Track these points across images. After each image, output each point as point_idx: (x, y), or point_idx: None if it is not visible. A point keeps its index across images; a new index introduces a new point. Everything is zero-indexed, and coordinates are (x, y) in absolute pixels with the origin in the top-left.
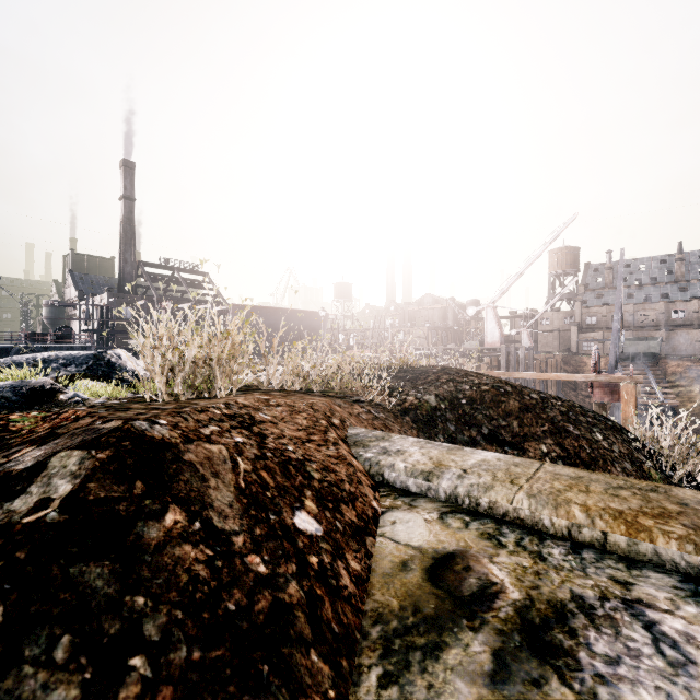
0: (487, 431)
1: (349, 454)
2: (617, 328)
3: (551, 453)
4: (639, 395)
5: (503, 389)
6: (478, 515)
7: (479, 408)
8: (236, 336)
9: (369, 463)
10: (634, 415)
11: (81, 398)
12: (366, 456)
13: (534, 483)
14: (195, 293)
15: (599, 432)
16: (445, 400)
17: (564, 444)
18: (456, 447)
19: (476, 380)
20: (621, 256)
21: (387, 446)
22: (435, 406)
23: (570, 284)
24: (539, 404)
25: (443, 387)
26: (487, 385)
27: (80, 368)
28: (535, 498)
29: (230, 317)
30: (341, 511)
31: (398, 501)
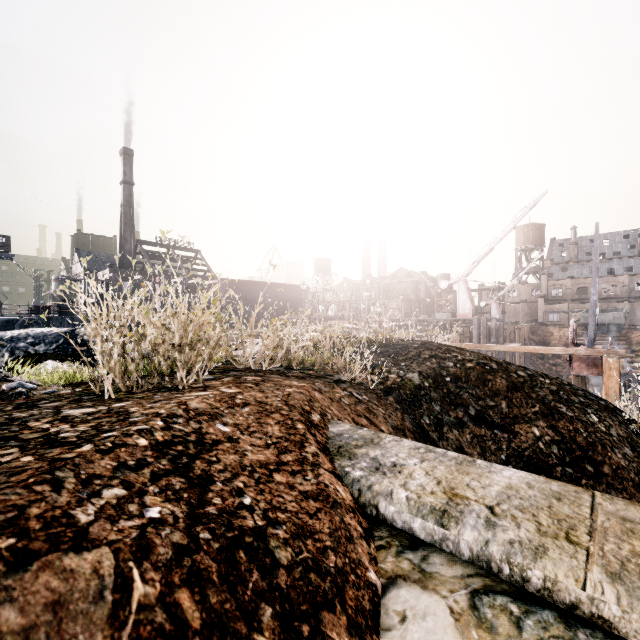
0: (474, 412)
1: (332, 476)
2: (595, 301)
3: (545, 436)
4: (623, 370)
5: (488, 366)
6: (529, 600)
7: (465, 386)
8: (203, 316)
9: (358, 486)
10: (618, 389)
11: (25, 388)
12: (354, 475)
13: (604, 543)
14: (160, 268)
15: (594, 413)
16: (429, 378)
17: (558, 427)
18: (466, 460)
19: (459, 356)
20: (596, 230)
21: (379, 457)
22: (419, 384)
23: (537, 259)
24: (527, 382)
25: (426, 364)
26: (471, 362)
27: (49, 346)
28: (623, 582)
29: (191, 296)
30: (323, 632)
31: (403, 561)
